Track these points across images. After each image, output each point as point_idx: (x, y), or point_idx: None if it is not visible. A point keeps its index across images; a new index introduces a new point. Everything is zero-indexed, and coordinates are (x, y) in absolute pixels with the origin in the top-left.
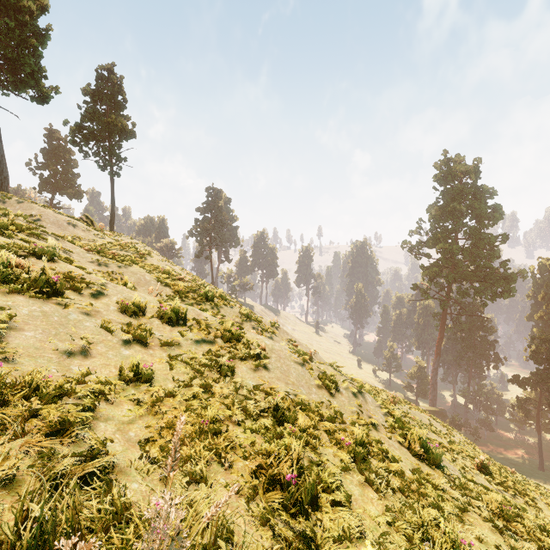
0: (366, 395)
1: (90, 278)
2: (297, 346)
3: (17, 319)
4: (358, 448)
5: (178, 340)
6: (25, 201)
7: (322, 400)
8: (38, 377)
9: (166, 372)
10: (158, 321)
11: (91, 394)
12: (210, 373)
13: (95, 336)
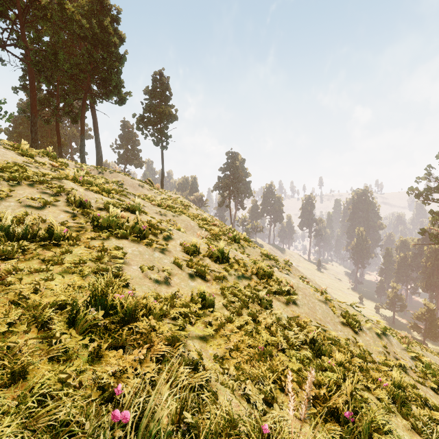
0: (390, 337)
1: (162, 226)
2: (308, 282)
3: (126, 256)
4: (398, 392)
5: (225, 276)
6: (114, 172)
7: (348, 337)
8: (151, 303)
9: (221, 302)
10: (209, 260)
11: (178, 316)
12: (252, 305)
13: (171, 270)
